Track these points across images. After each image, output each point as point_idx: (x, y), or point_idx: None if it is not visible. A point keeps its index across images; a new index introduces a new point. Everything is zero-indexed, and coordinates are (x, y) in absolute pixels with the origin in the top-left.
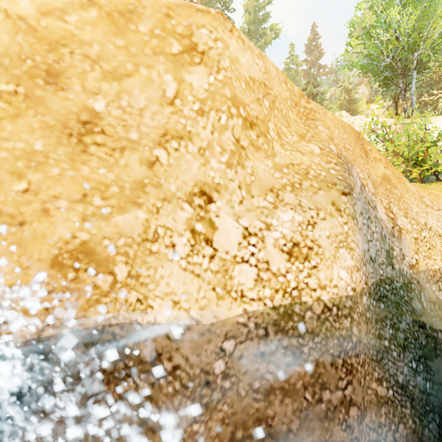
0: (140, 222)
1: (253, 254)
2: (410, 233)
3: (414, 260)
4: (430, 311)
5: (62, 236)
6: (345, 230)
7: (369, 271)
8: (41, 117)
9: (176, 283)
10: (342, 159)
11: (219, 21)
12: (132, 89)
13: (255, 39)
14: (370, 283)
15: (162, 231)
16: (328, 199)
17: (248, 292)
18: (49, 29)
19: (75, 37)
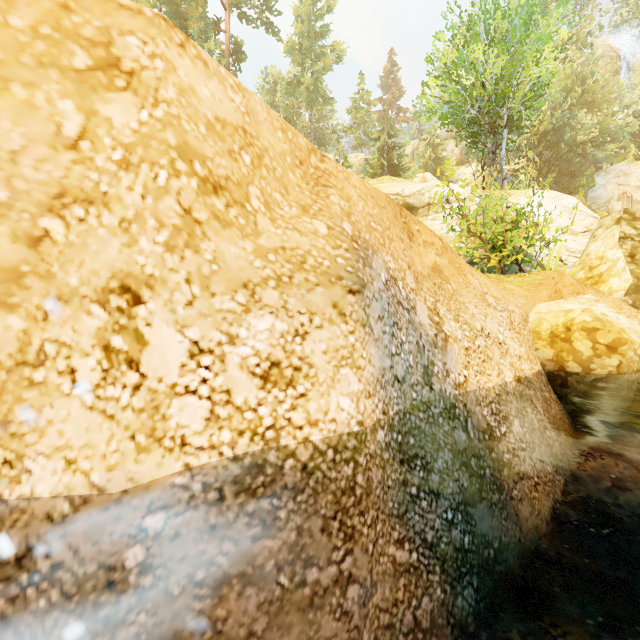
0: (13, 334)
1: (206, 381)
2: (460, 341)
3: (462, 377)
4: (478, 443)
5: None
6: (351, 342)
7: (391, 395)
8: None
9: (75, 431)
10: (359, 244)
11: (159, 29)
12: None
13: (311, 60)
14: (393, 412)
15: (53, 349)
16: (328, 300)
17: (193, 438)
18: None
19: None
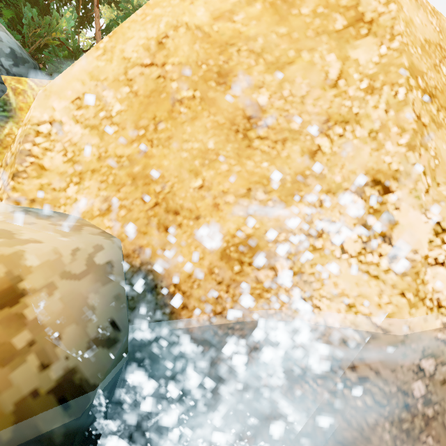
0: (301, 216)
1: None
2: None
3: None
4: None
5: (229, 230)
6: None
7: None
8: (212, 117)
9: (346, 284)
10: None
11: None
12: (293, 77)
13: None
14: None
15: (327, 226)
16: None
17: None
18: (220, 32)
19: (242, 35)
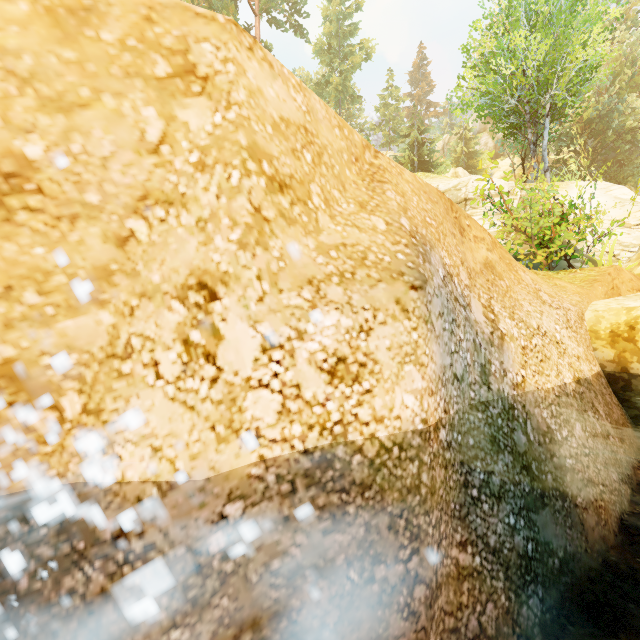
0: (104, 328)
1: (277, 375)
2: (516, 340)
3: (520, 377)
4: (538, 446)
5: None
6: (414, 338)
7: (451, 394)
8: None
9: (159, 420)
10: (417, 239)
11: (230, 34)
12: (89, 127)
13: (339, 60)
14: (453, 411)
15: (139, 343)
16: (390, 296)
17: (267, 430)
18: None
19: None
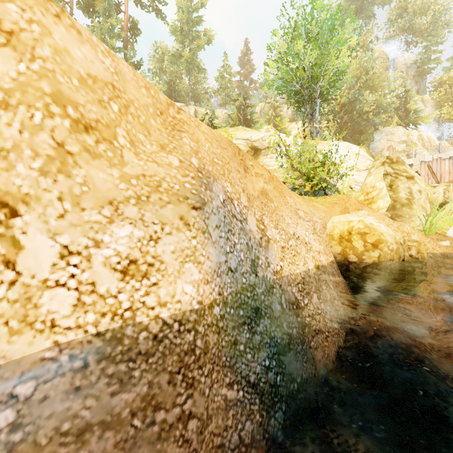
0: None
1: (74, 276)
2: (278, 242)
3: (279, 267)
4: (289, 311)
5: None
6: (193, 244)
7: (225, 281)
8: None
9: None
10: (203, 174)
11: (36, 0)
12: None
13: (189, 40)
14: (227, 293)
15: None
16: (176, 214)
17: (62, 320)
18: None
19: None
